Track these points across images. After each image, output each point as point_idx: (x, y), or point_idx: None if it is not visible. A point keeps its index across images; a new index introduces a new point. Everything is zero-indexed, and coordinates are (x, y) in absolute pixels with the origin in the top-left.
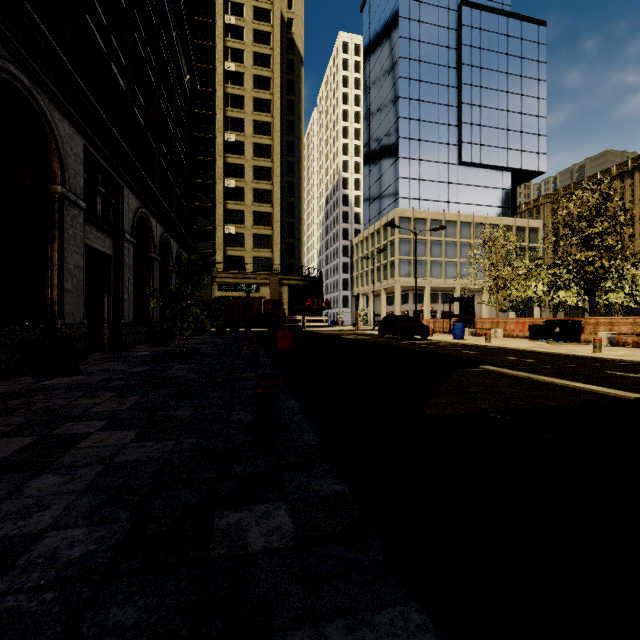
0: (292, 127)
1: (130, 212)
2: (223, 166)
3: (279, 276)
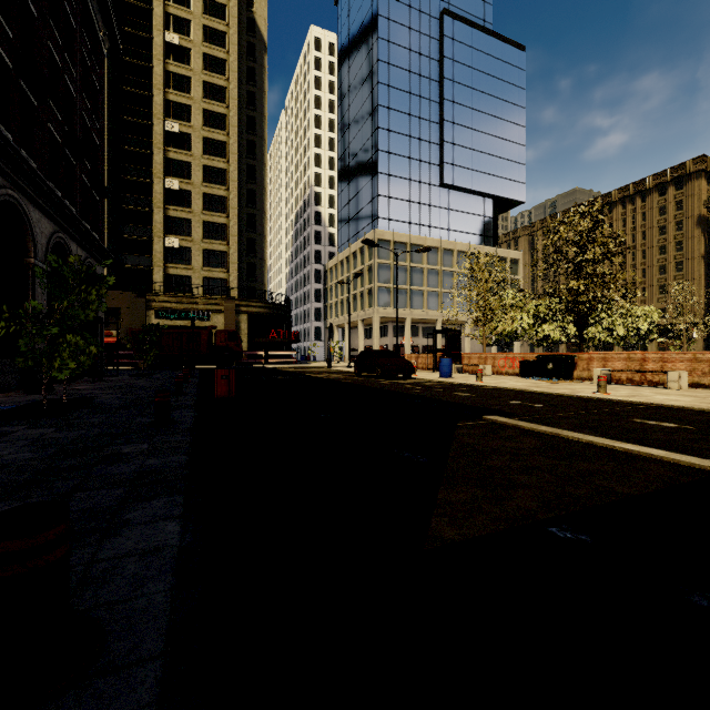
0: (253, 124)
1: None
2: (163, 162)
3: (236, 302)
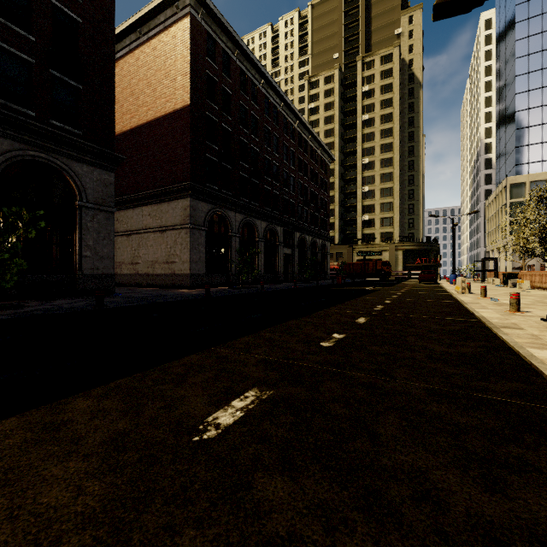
0: (412, 136)
1: (297, 238)
2: (361, 179)
3: (395, 244)
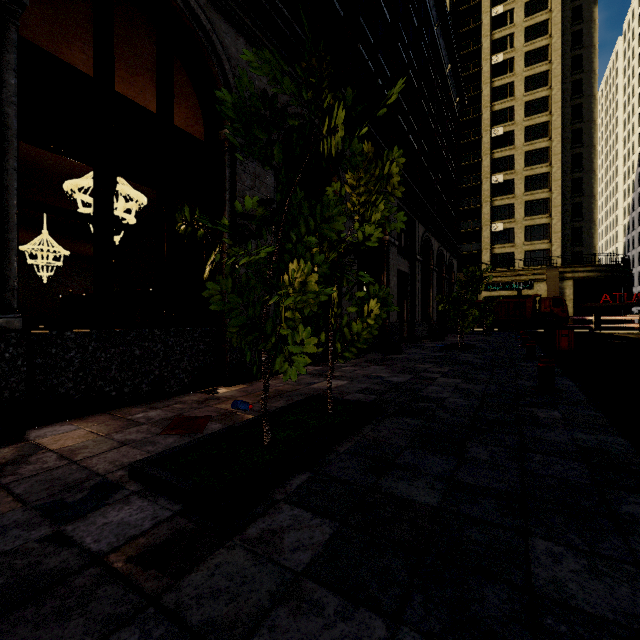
0: (579, 87)
1: (419, 238)
2: (489, 164)
3: (559, 269)
